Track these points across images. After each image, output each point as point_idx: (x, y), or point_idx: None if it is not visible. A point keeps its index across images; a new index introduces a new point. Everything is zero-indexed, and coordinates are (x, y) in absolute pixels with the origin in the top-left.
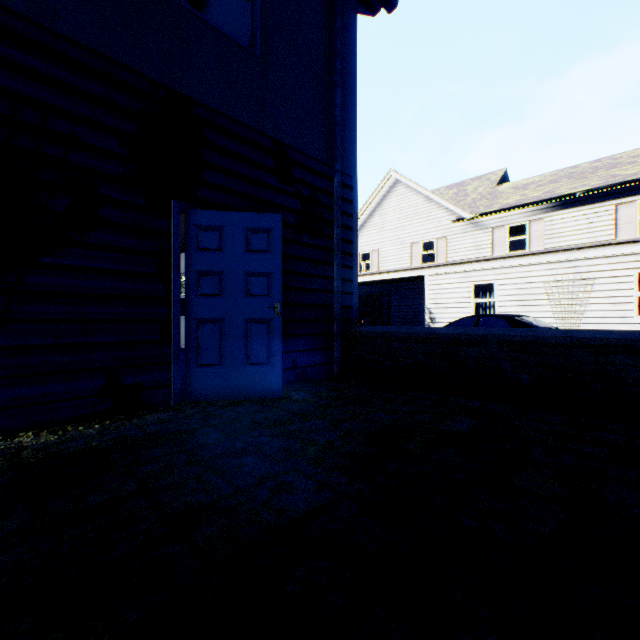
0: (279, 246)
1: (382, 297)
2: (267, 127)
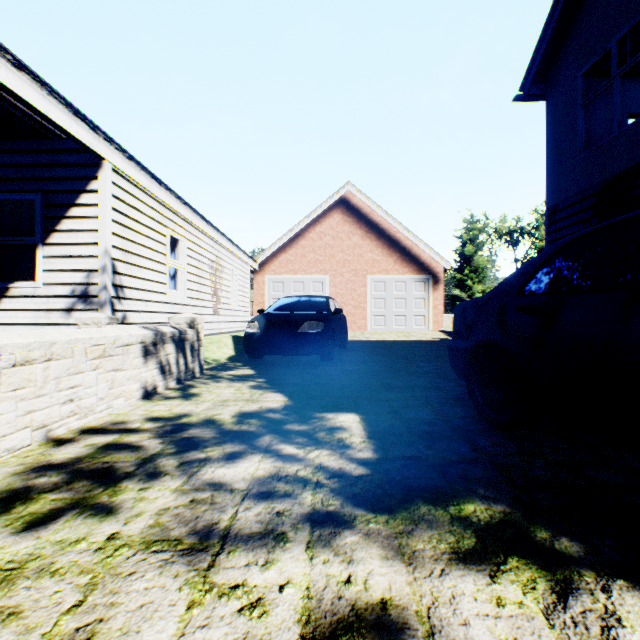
0: None
1: None
2: None
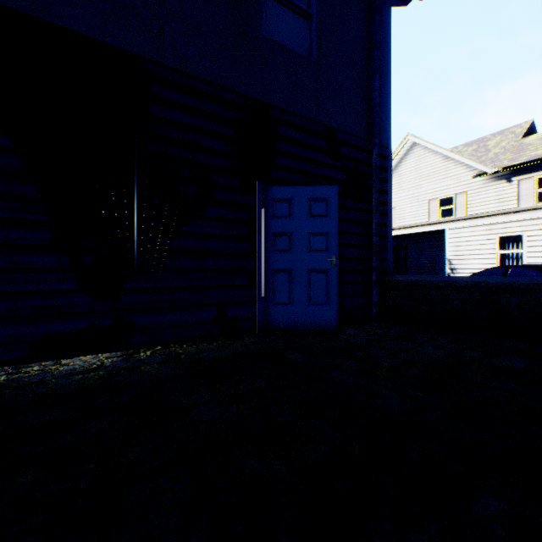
0: (335, 211)
1: (399, 250)
2: (320, 117)
